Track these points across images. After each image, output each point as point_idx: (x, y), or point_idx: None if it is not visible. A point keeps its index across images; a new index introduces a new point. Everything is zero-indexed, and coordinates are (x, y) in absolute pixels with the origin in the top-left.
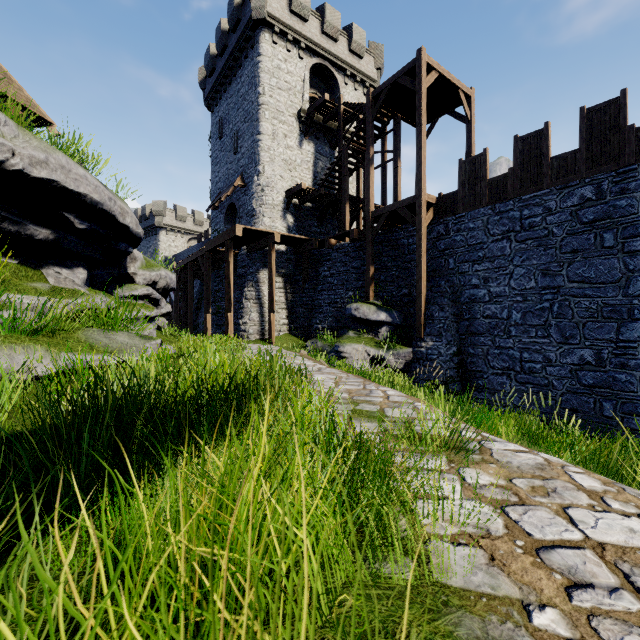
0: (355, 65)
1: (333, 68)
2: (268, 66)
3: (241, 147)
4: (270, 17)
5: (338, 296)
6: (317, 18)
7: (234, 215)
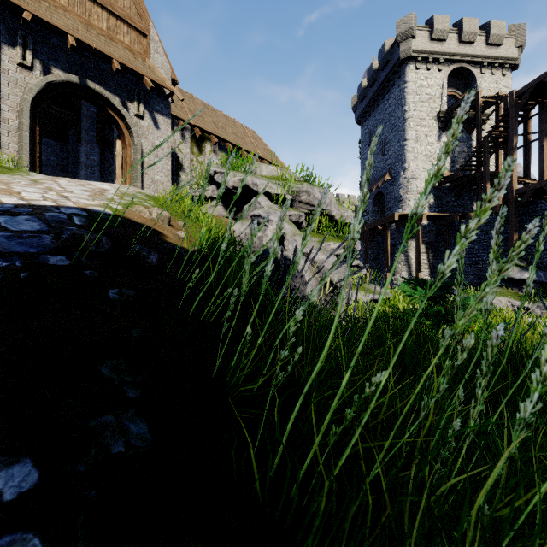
0: (493, 54)
1: (469, 66)
2: (412, 88)
3: (388, 151)
4: (414, 52)
5: (479, 258)
6: (454, 33)
7: (380, 199)
